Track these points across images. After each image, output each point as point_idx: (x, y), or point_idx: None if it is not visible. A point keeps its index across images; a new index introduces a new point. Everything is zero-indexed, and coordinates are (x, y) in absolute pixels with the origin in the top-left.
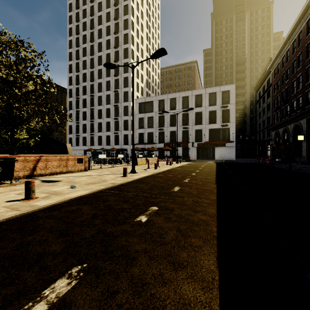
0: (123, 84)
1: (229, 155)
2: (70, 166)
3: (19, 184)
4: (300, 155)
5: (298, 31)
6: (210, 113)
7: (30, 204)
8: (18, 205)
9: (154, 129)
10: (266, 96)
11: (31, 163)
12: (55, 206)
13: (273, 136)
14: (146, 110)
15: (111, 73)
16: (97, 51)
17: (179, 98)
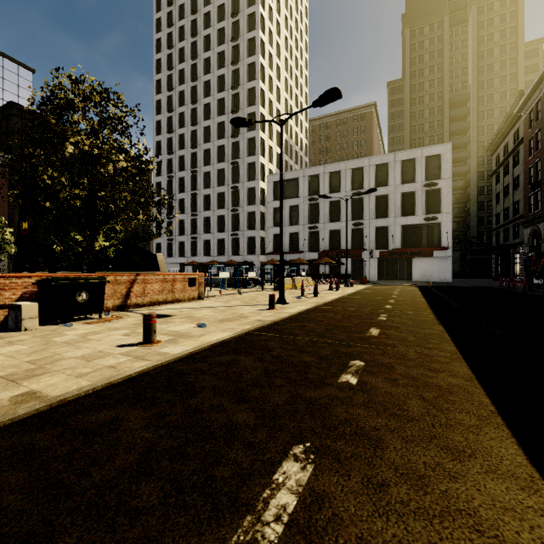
0: (247, 150)
1: (439, 272)
2: (178, 291)
3: (113, 319)
4: None
5: None
6: (404, 196)
7: (156, 351)
8: (139, 352)
9: (301, 227)
10: (511, 162)
11: (123, 287)
12: (194, 355)
13: (526, 237)
14: (286, 194)
15: (225, 132)
16: (203, 96)
17: (347, 171)
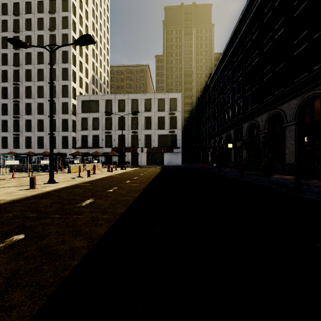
0: (62, 76)
1: (176, 160)
2: None
3: None
4: (230, 160)
5: (228, 53)
6: (159, 118)
7: None
8: None
9: (100, 132)
10: (207, 107)
11: None
12: None
13: (212, 143)
14: (90, 110)
15: (44, 60)
16: (24, 29)
17: (129, 100)
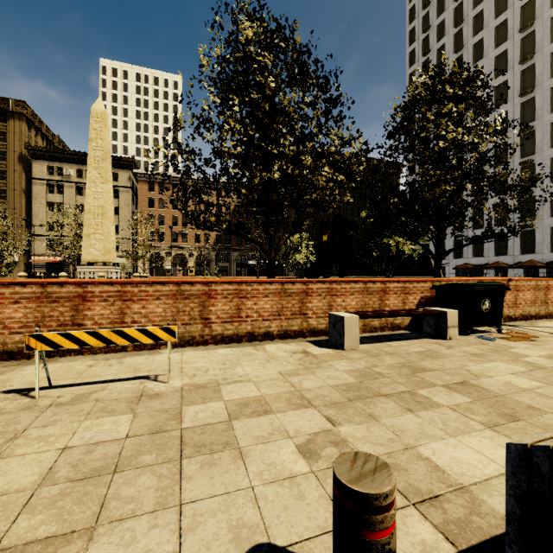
0: (550, 105)
1: None
2: (551, 303)
3: (529, 337)
4: None
5: None
6: None
7: None
8: None
9: None
10: None
11: None
12: None
13: None
14: None
15: (508, 93)
16: (471, 63)
17: None
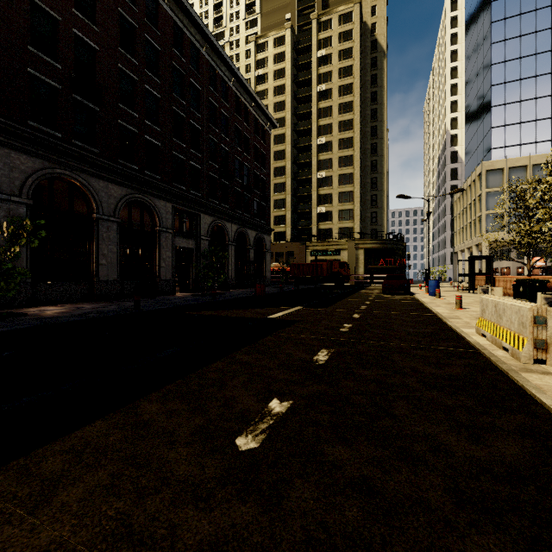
0: None
1: None
2: None
3: None
4: None
5: None
6: None
7: None
8: None
9: None
10: None
11: None
12: None
13: None
14: None
15: None
16: None
17: None
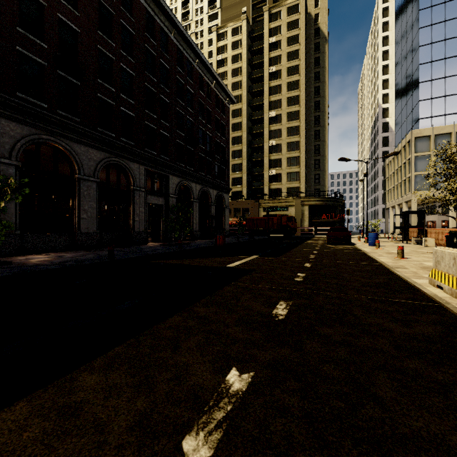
0: None
1: None
2: None
3: None
4: None
5: None
6: None
7: None
8: None
9: None
10: None
11: None
12: None
13: None
14: None
15: None
16: None
17: None
